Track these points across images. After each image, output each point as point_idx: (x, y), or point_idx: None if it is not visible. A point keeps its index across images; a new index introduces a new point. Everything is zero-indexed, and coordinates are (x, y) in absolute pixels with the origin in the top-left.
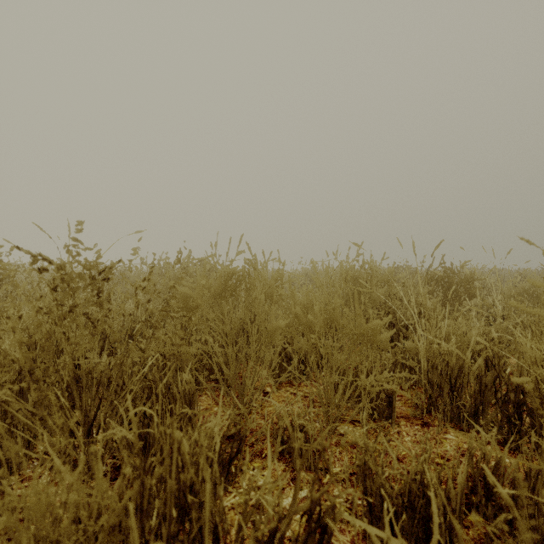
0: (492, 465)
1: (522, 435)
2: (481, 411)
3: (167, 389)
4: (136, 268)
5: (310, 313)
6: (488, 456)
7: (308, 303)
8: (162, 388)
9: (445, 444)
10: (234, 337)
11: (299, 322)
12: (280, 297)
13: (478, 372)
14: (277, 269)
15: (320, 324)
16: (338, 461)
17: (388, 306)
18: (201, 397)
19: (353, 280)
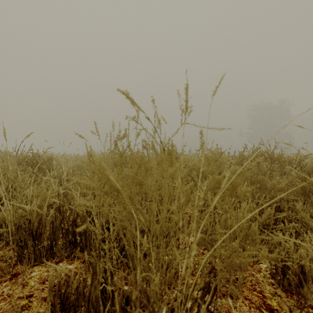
0: (62, 283)
1: (78, 246)
2: (56, 243)
3: None
4: None
5: None
6: (60, 279)
7: None
8: None
9: (31, 283)
10: None
11: None
12: None
13: (55, 218)
14: None
15: None
16: None
17: None
18: None
19: None
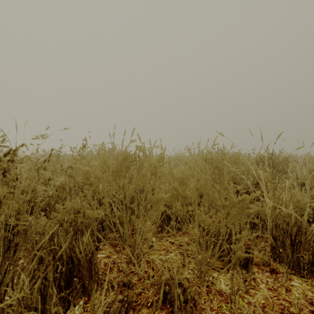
0: None
1: None
2: None
3: (71, 250)
4: (44, 151)
5: (185, 186)
6: None
7: (184, 178)
8: (67, 248)
9: (294, 292)
10: (128, 203)
11: (176, 192)
12: (162, 173)
13: None
14: (160, 154)
15: (195, 197)
16: (211, 310)
17: (234, 179)
18: (104, 246)
19: (211, 162)
